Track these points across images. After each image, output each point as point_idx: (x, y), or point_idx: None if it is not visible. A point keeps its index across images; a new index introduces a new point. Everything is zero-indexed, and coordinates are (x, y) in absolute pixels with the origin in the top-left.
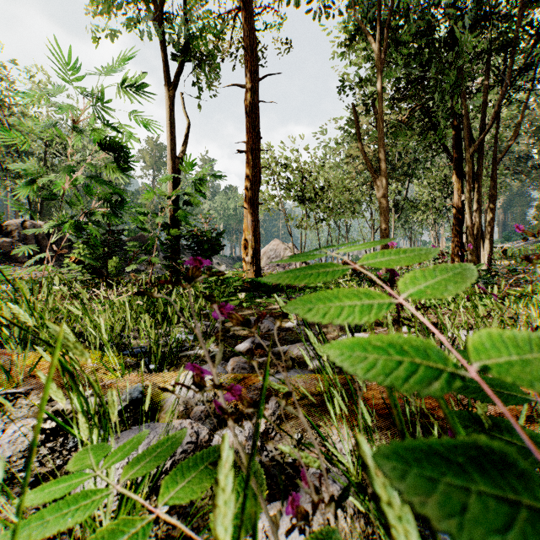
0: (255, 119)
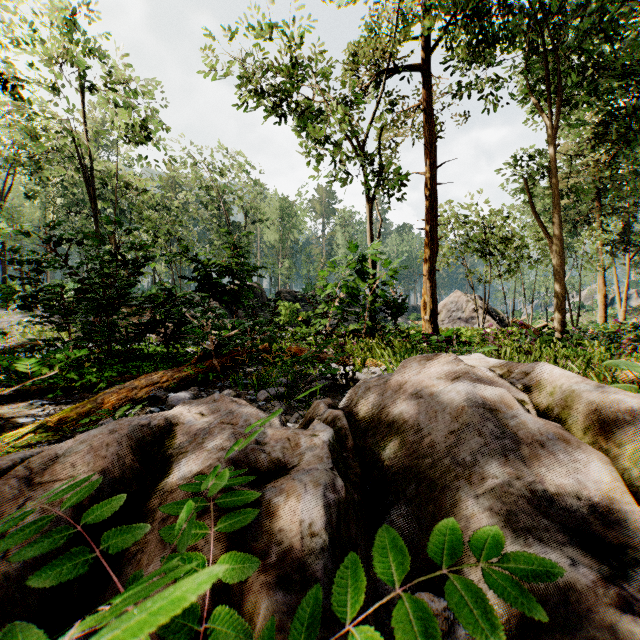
0: (432, 201)
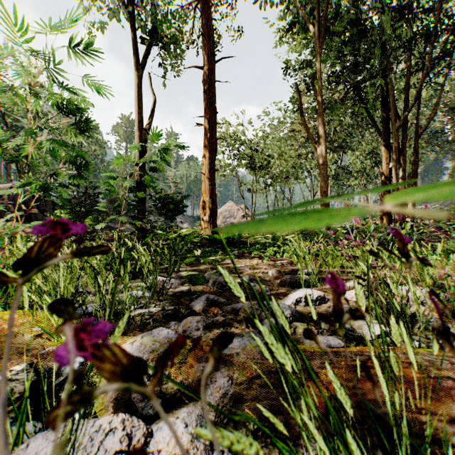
0: (212, 96)
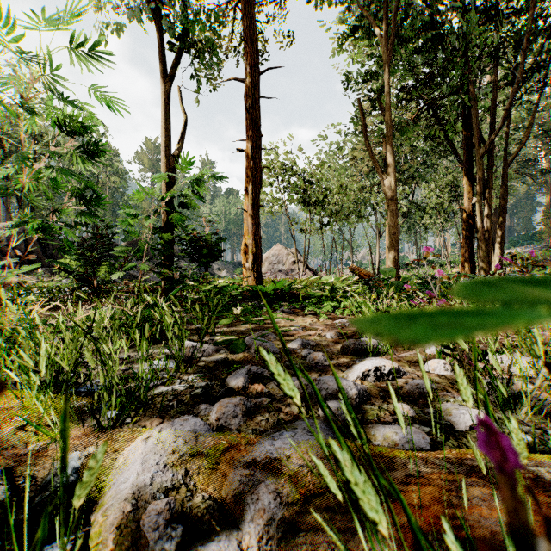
0: (255, 115)
